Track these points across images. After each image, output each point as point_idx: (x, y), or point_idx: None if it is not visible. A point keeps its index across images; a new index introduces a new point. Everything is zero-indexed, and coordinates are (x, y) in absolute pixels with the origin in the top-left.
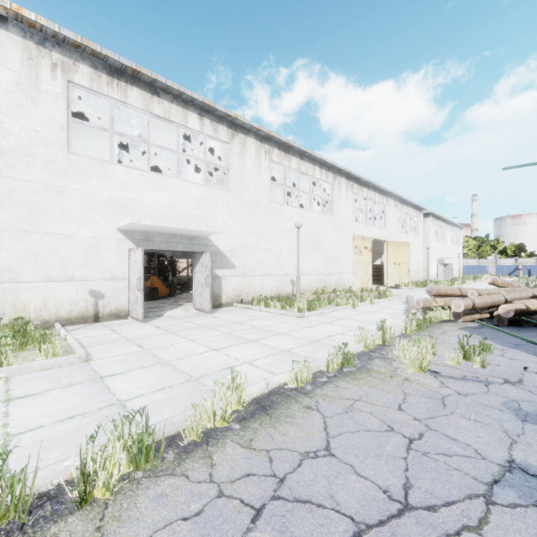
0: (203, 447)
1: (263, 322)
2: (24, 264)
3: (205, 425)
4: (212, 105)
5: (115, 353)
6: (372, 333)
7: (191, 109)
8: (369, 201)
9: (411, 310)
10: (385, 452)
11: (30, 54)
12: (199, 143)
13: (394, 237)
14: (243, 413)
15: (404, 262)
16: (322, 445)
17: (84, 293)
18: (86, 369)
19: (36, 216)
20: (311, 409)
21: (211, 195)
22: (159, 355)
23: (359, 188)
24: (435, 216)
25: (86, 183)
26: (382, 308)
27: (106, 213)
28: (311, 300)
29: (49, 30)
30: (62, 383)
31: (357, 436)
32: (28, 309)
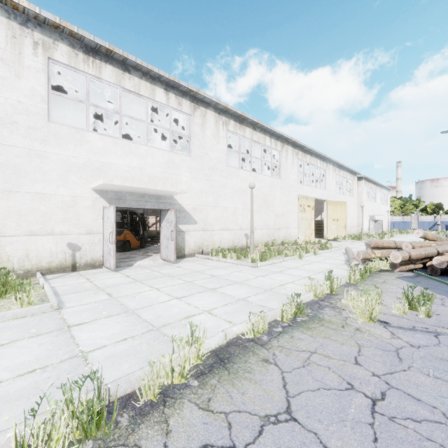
0: (159, 409)
1: (221, 271)
2: (8, 220)
3: (164, 382)
4: (177, 81)
5: (85, 301)
6: (319, 282)
7: (158, 85)
8: (311, 167)
9: (352, 260)
10: (349, 416)
11: (14, 33)
12: (166, 115)
13: (333, 197)
14: (202, 367)
15: (342, 218)
16: (283, 406)
17: (63, 245)
18: (56, 318)
19: (19, 177)
20: (269, 362)
21: (175, 159)
22: (125, 303)
23: (303, 155)
24: (367, 179)
25: (64, 148)
26: (325, 258)
27: (83, 175)
28: (263, 252)
29: (30, 12)
30: (31, 332)
31: (318, 396)
32: (12, 260)
